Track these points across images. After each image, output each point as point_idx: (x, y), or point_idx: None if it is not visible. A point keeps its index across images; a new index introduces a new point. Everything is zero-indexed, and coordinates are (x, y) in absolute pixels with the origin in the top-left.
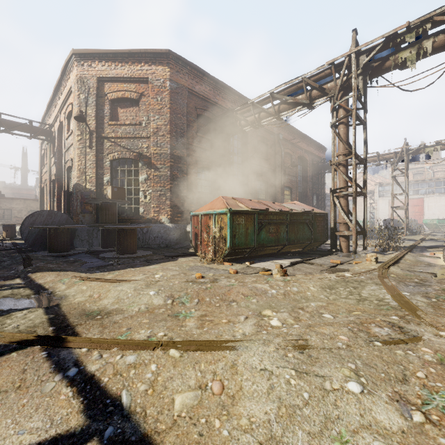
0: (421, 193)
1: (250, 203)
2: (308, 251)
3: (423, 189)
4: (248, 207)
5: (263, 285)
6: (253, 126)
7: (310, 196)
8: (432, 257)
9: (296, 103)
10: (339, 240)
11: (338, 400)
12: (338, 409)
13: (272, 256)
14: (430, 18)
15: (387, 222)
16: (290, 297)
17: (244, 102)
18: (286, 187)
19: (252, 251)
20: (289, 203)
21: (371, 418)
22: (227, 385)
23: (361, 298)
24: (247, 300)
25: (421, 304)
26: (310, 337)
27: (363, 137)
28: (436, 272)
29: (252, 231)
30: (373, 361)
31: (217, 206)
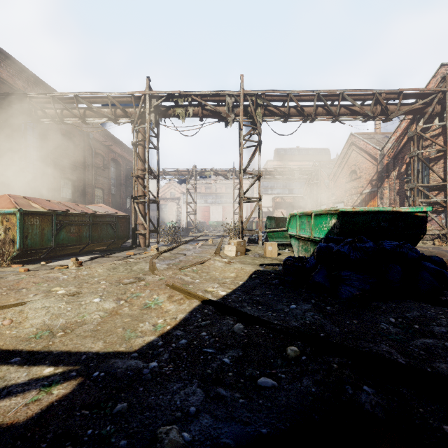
0: (209, 203)
1: (48, 204)
2: (113, 248)
3: (210, 200)
4: (45, 208)
5: (56, 274)
6: (54, 121)
7: (124, 199)
8: (195, 246)
9: (102, 115)
10: (139, 238)
11: (87, 306)
12: (86, 309)
13: (74, 255)
14: (190, 95)
15: (188, 224)
16: (79, 278)
17: (43, 87)
18: (97, 188)
19: (50, 251)
20: (95, 205)
21: (102, 308)
22: (16, 319)
23: (131, 271)
24: (38, 286)
25: (161, 268)
26: (83, 290)
27: (157, 159)
28: (188, 253)
29: (50, 231)
30: (113, 291)
31: (2, 205)
